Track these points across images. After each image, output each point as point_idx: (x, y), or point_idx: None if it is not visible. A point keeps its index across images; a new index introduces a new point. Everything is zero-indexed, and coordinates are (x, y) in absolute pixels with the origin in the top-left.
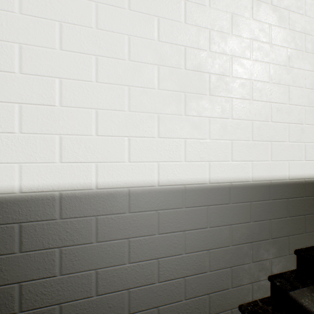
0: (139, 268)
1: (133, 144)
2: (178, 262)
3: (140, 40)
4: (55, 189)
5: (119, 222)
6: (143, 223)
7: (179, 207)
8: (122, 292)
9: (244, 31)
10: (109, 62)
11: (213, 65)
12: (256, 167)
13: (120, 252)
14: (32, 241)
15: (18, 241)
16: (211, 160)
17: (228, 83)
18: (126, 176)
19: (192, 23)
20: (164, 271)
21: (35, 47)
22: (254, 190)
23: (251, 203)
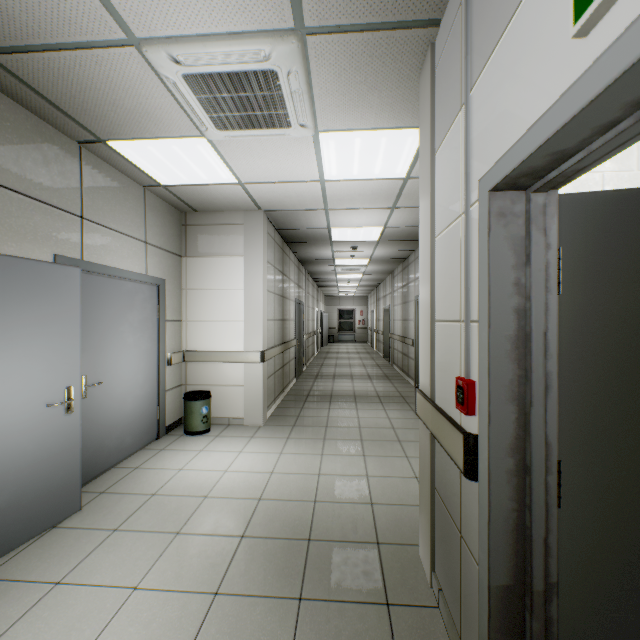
0: None
1: None
2: None
3: None
4: None
5: None
6: None
7: None
8: None
9: None
10: None
11: None
12: None
13: None
14: None
15: None
16: None
17: None
18: None
19: None
20: None
21: None
22: None
23: None
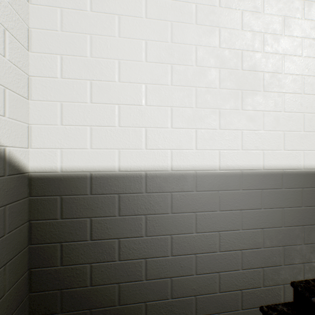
0: (204, 238)
1: (199, 135)
2: (236, 236)
3: (204, 48)
4: (142, 169)
5: (188, 199)
6: (207, 201)
7: (236, 189)
8: (191, 255)
9: (295, 31)
10: (181, 68)
11: (266, 65)
12: (307, 156)
13: (189, 223)
14: (126, 208)
15: (117, 207)
16: (265, 149)
17: (280, 79)
18: (194, 161)
19: (248, 29)
20: (224, 242)
21: (128, 61)
22: (306, 177)
23: (303, 190)
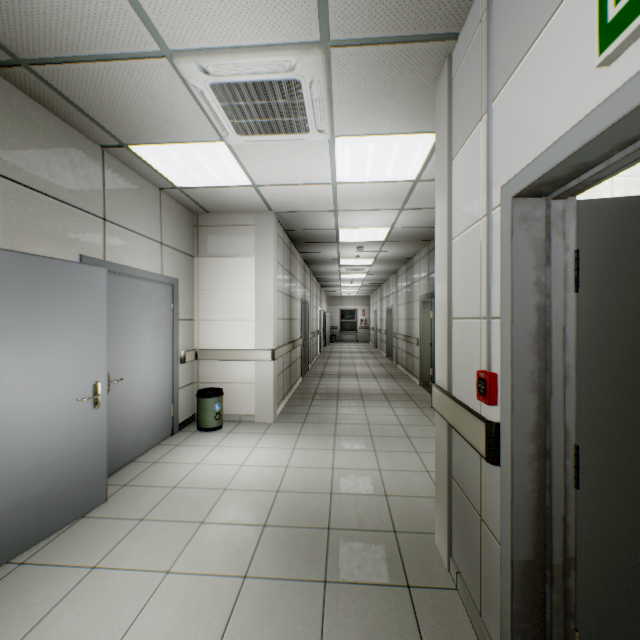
0: None
1: None
2: None
3: None
4: None
5: None
6: None
7: None
8: None
9: None
10: None
11: None
12: None
13: None
14: None
15: None
16: None
17: None
18: None
19: None
20: None
21: None
22: None
23: None
